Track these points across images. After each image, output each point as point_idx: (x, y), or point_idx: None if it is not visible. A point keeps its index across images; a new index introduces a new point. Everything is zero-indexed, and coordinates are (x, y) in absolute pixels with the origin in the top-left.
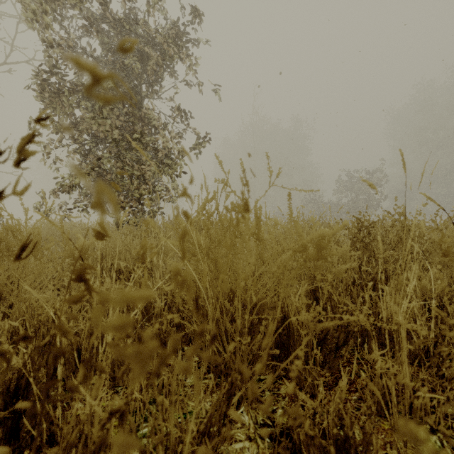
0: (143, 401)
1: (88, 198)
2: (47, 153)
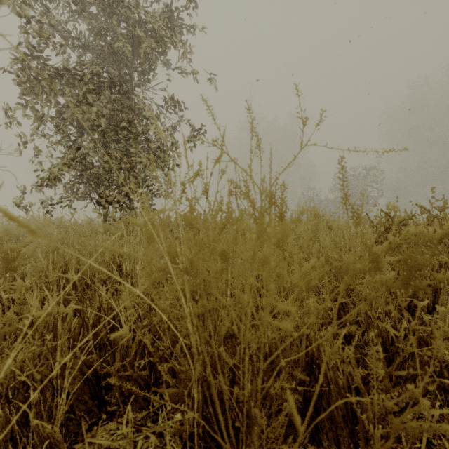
0: None
1: (73, 193)
2: (25, 143)
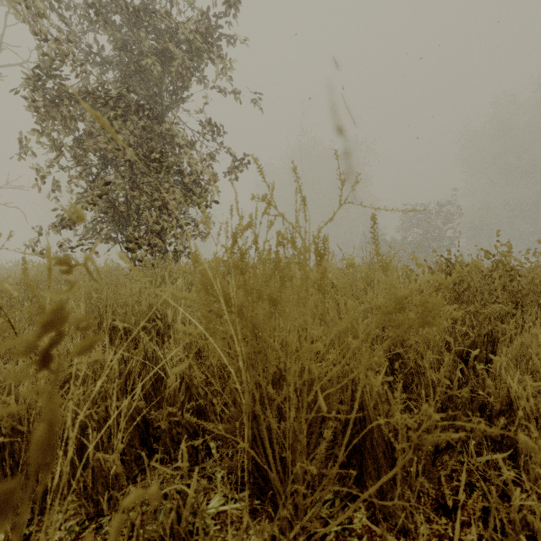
0: None
1: (96, 234)
2: (43, 177)
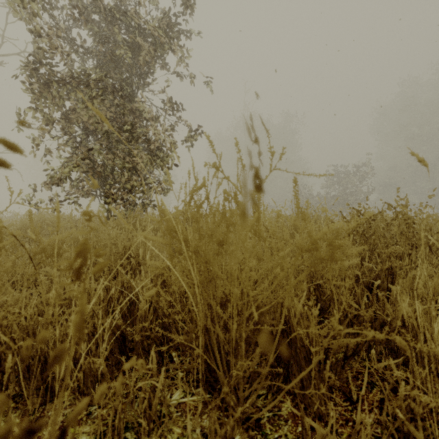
0: (119, 428)
1: (79, 190)
2: (37, 145)
